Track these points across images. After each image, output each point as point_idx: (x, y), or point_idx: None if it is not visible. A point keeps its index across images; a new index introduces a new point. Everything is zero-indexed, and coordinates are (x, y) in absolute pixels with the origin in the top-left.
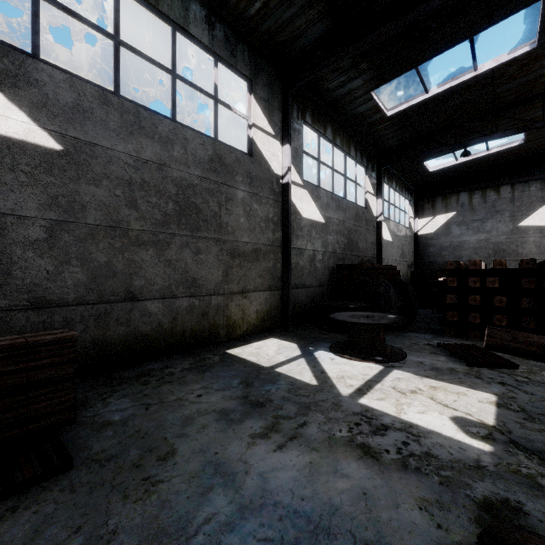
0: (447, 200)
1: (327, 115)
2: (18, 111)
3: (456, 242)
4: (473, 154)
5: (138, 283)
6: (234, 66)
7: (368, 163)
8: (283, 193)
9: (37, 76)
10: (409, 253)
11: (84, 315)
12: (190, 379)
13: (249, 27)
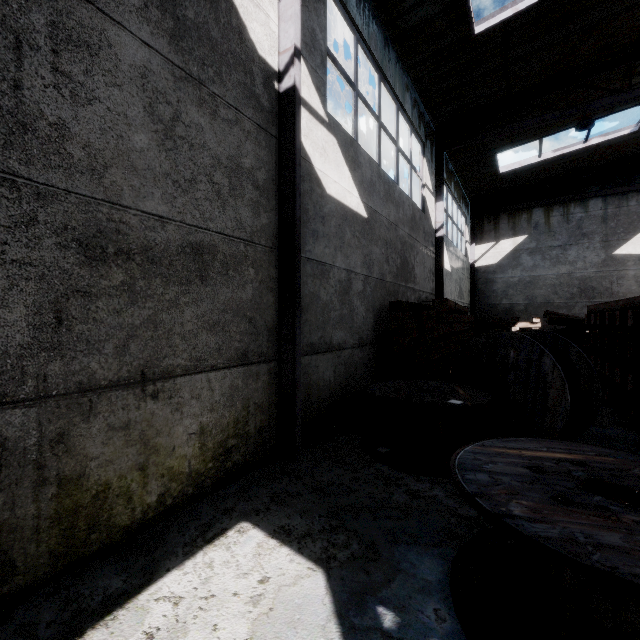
0: (515, 219)
1: (371, 7)
2: None
3: (527, 277)
4: (564, 147)
5: None
6: None
7: (426, 139)
8: (283, 116)
9: None
10: (465, 291)
11: None
12: None
13: None
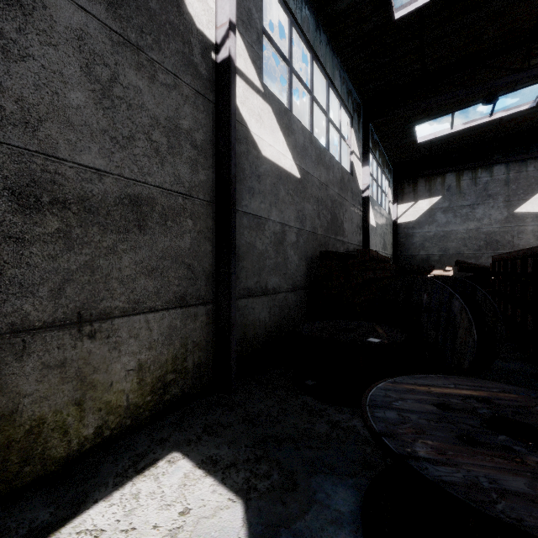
0: (431, 182)
1: None
2: None
3: (441, 231)
4: (472, 120)
5: None
6: None
7: (354, 112)
8: (220, 84)
9: None
10: (389, 244)
11: None
12: None
13: None
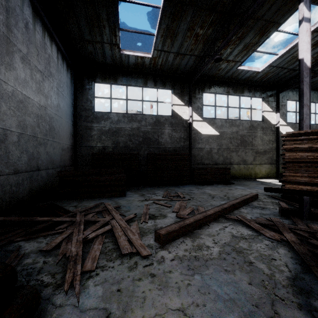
0: None
1: None
2: (213, 129)
3: None
4: None
5: (232, 161)
6: (257, 96)
7: None
8: (276, 130)
9: (216, 122)
10: None
11: (222, 167)
12: (247, 181)
13: (262, 83)
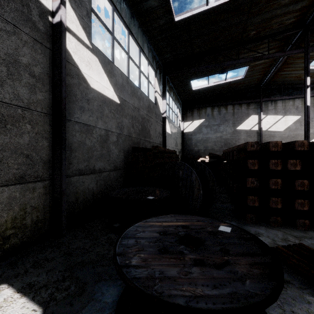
0: (200, 111)
1: None
2: None
3: (204, 137)
4: (217, 81)
5: None
6: None
7: (157, 69)
8: (55, 38)
9: None
10: (179, 143)
11: None
12: None
13: None
